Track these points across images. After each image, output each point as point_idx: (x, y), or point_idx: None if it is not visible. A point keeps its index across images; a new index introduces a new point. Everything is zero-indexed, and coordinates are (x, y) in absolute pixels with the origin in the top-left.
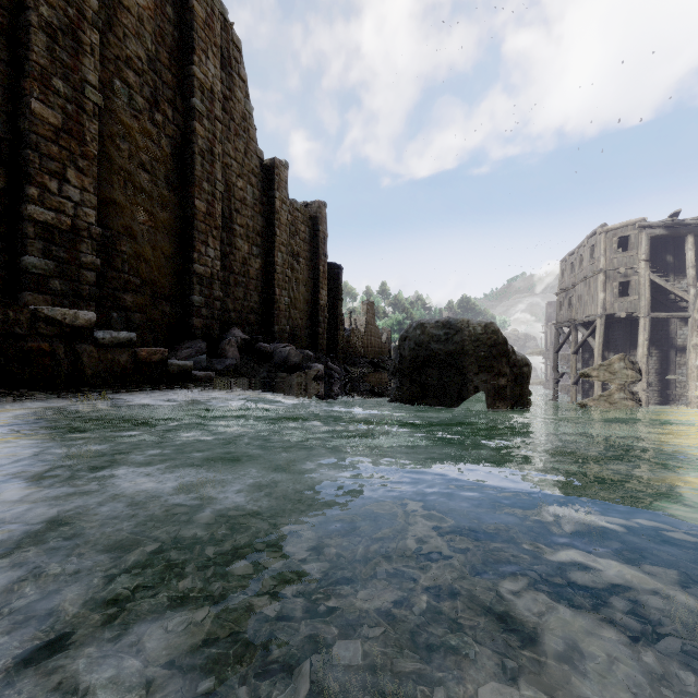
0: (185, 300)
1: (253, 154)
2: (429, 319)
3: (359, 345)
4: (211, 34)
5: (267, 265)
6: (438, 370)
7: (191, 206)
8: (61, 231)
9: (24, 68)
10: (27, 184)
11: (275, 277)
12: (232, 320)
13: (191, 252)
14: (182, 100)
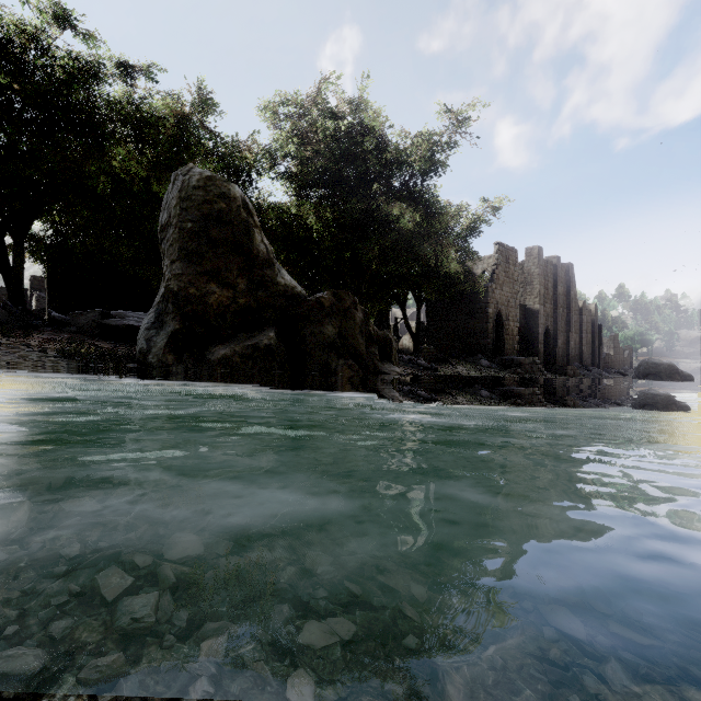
0: (567, 356)
1: (576, 304)
2: (649, 360)
3: (609, 361)
4: (572, 284)
5: (579, 339)
6: (653, 377)
7: (569, 332)
8: (559, 349)
9: (555, 323)
10: (556, 343)
11: (583, 343)
12: (573, 359)
13: (569, 344)
14: (566, 305)
